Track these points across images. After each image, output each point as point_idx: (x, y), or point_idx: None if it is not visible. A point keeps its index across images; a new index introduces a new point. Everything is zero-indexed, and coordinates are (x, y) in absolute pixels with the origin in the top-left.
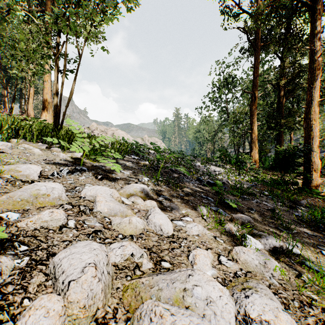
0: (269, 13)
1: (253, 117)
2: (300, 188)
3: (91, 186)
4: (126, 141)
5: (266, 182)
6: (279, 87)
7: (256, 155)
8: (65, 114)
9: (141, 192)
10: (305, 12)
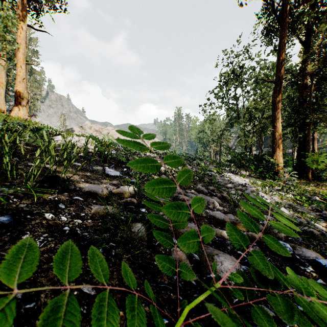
0: None
1: (276, 111)
2: None
3: None
4: (99, 140)
5: (326, 203)
6: (305, 76)
7: (280, 159)
8: None
9: None
10: None
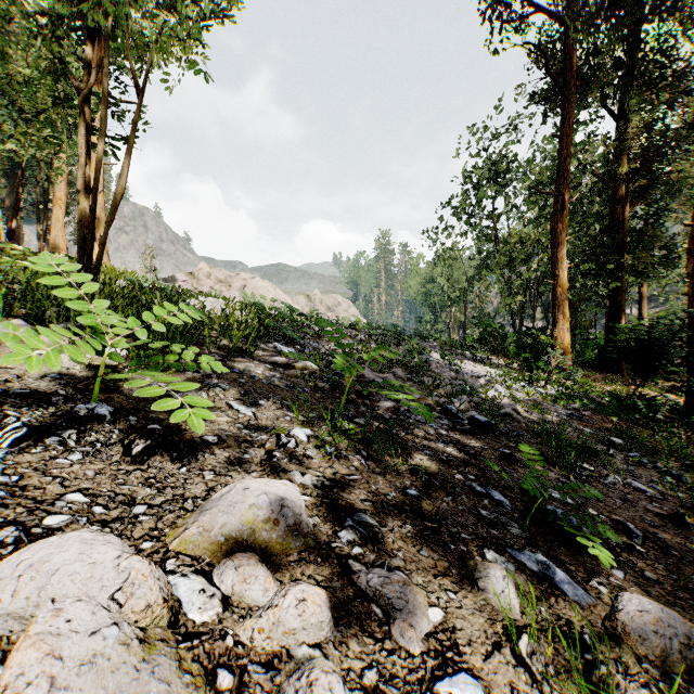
0: (601, 7)
1: (559, 248)
2: (692, 422)
3: (44, 541)
4: (264, 309)
5: (601, 403)
6: (617, 180)
7: (566, 336)
8: (104, 241)
9: (274, 523)
10: (685, 4)
